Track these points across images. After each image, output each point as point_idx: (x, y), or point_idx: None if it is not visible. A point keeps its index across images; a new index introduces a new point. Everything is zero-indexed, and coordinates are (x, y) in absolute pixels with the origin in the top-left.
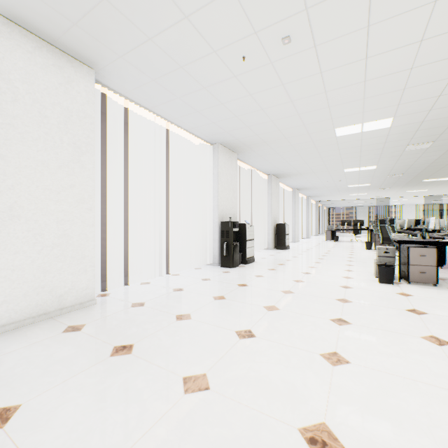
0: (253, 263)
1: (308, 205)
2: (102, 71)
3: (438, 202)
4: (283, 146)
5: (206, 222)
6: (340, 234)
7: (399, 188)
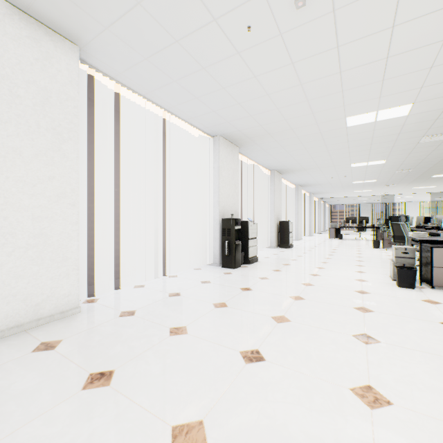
0: (256, 263)
1: (310, 202)
2: (87, 47)
3: None
4: (289, 138)
5: (206, 220)
6: (343, 232)
7: (406, 184)
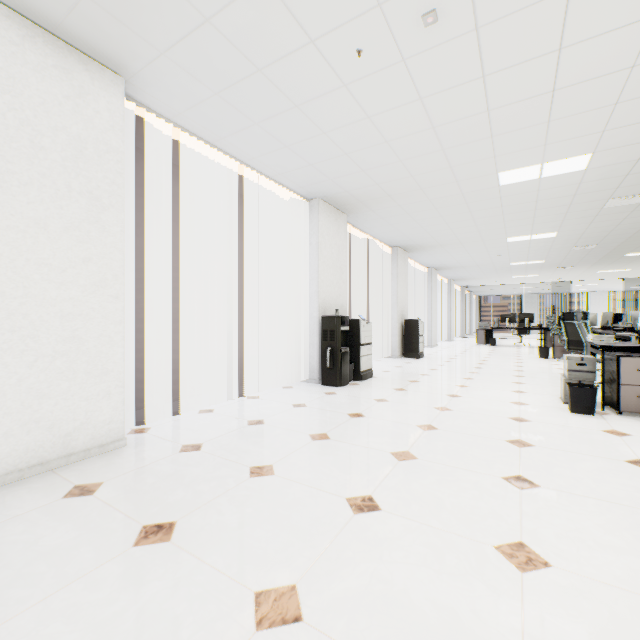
0: (371, 379)
1: (450, 292)
2: (135, 79)
3: None
4: (417, 202)
5: (299, 318)
6: (497, 335)
7: (587, 267)
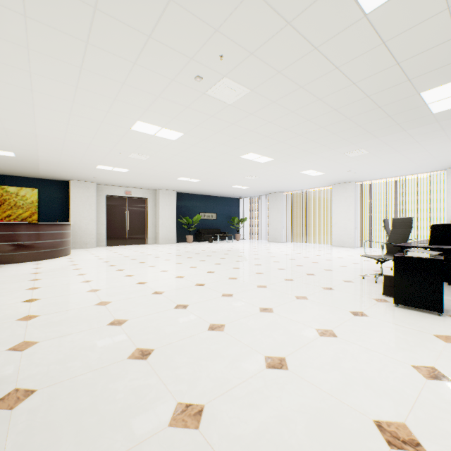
0: None
1: None
2: (353, 181)
3: None
4: None
5: None
6: None
7: None
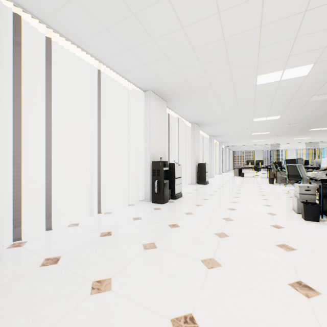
0: (181, 198)
1: (220, 149)
2: None
3: (313, 147)
4: (208, 95)
5: (139, 162)
6: (242, 171)
7: (290, 136)
